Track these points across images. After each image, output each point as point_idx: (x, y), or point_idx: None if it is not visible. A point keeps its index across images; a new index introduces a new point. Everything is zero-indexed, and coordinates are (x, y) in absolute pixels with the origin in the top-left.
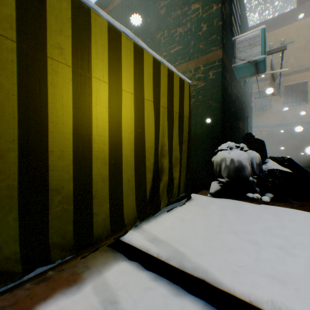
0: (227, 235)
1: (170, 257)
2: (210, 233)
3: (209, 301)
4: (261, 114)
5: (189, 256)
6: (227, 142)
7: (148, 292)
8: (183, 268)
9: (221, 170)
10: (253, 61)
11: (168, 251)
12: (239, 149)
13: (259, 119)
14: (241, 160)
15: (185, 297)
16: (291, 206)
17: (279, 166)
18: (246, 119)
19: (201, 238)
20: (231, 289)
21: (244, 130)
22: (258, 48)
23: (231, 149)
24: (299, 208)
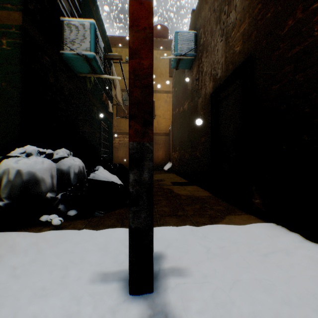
0: None
1: None
2: None
3: None
4: (124, 121)
5: None
6: (27, 146)
7: None
8: None
9: (1, 187)
10: (83, 55)
11: None
12: (43, 156)
13: (123, 127)
14: (35, 171)
15: None
16: (91, 222)
17: (108, 173)
18: (100, 123)
19: None
20: None
21: (95, 134)
22: (88, 42)
23: (31, 156)
24: (95, 224)
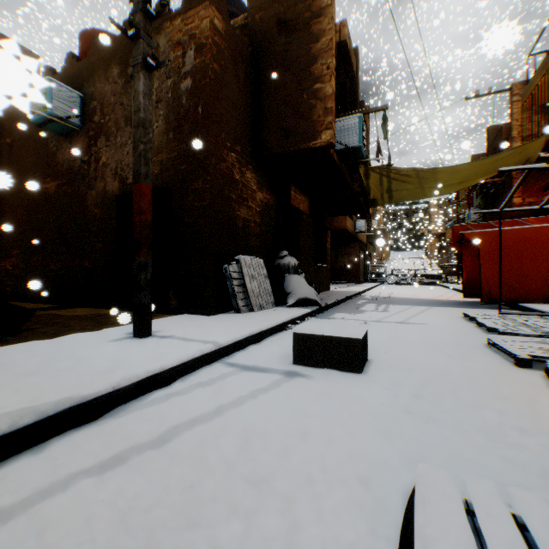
0: (25, 380)
1: (16, 420)
2: (1, 390)
3: (76, 425)
4: None
5: (35, 405)
6: None
7: (16, 474)
8: (45, 414)
9: None
10: None
11: (3, 420)
12: None
13: None
14: None
15: (53, 444)
16: (15, 342)
17: None
18: None
19: (3, 397)
20: (99, 392)
21: None
22: None
23: None
24: (27, 341)
